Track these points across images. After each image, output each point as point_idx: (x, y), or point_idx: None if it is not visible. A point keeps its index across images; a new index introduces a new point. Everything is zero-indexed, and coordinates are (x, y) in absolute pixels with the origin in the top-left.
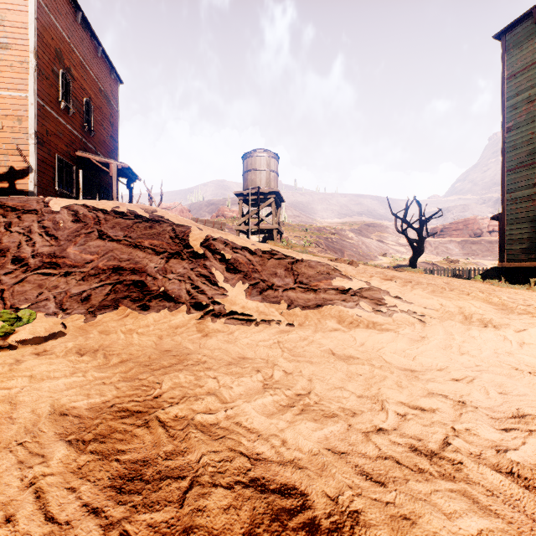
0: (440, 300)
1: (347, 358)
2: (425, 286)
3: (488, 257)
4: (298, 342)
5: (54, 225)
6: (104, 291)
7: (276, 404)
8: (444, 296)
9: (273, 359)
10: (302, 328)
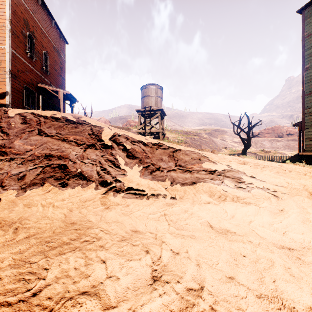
0: (286, 179)
1: (224, 231)
2: (270, 168)
3: (287, 149)
4: (180, 214)
5: (8, 126)
6: (36, 172)
7: (166, 311)
8: (287, 175)
9: (161, 235)
10: (182, 201)
